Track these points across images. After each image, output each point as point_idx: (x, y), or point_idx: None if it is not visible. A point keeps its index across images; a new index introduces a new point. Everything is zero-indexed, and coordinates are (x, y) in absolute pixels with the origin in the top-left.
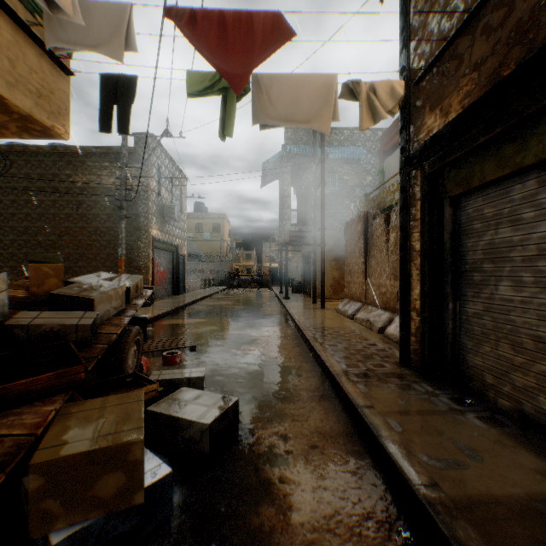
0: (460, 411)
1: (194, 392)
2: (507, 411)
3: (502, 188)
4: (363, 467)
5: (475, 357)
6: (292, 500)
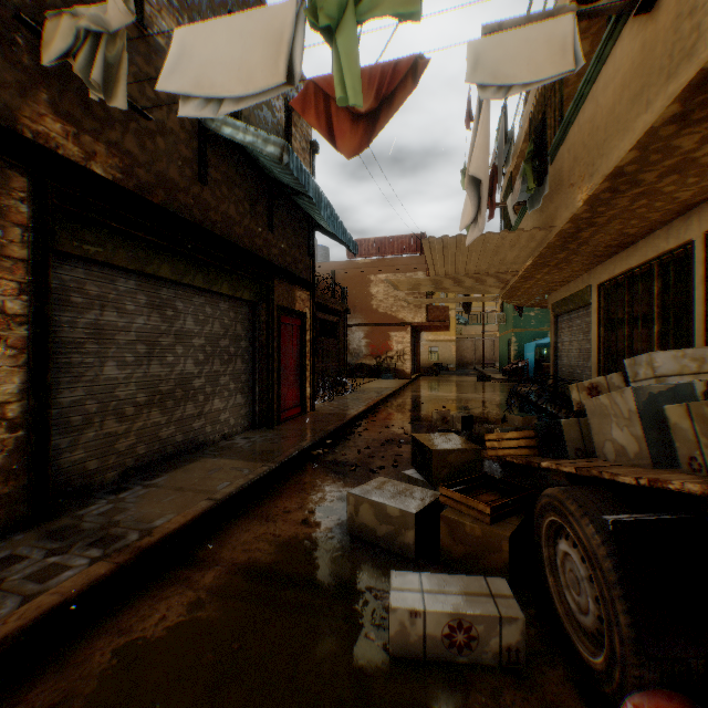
0: (148, 485)
1: (399, 503)
2: (118, 479)
3: (111, 274)
4: (269, 497)
5: (78, 452)
6: (331, 493)
